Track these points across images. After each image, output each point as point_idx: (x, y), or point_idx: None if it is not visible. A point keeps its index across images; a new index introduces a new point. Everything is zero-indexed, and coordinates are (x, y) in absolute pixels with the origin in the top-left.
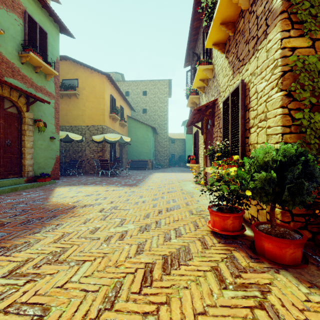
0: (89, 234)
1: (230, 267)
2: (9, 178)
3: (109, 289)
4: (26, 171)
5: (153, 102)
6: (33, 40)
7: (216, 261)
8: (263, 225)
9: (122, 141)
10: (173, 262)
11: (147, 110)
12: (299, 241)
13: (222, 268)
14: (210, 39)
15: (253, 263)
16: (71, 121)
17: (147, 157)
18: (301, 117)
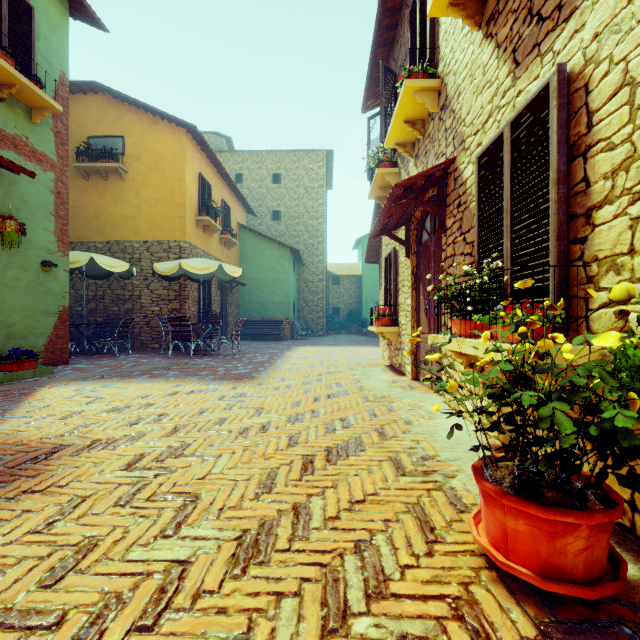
0: (36, 588)
1: None
2: None
3: None
4: None
5: (295, 197)
6: None
7: None
8: None
9: (225, 277)
10: None
11: (282, 213)
12: None
13: None
14: None
15: None
16: (108, 230)
17: (281, 312)
18: None
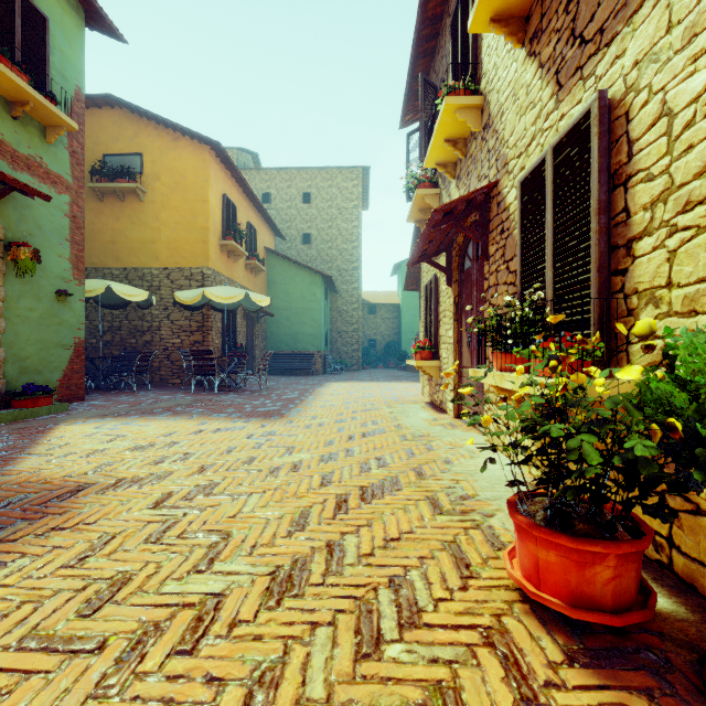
0: (76, 617)
1: None
2: None
3: None
4: None
5: (327, 218)
6: (4, 31)
7: None
8: None
9: (251, 306)
10: None
11: (313, 237)
12: None
13: None
14: (486, 2)
15: None
16: (125, 256)
17: (312, 345)
18: None
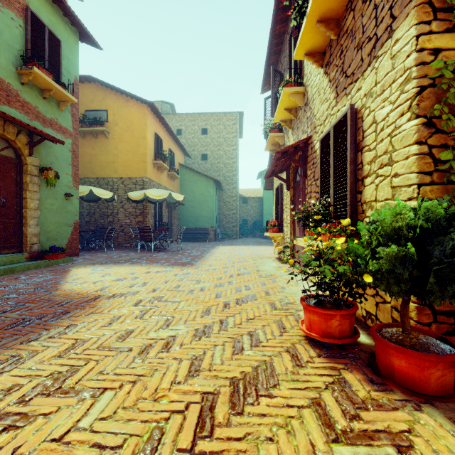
0: (116, 342)
1: (340, 399)
2: (5, 253)
3: (140, 444)
4: (28, 244)
5: (217, 144)
6: (39, 51)
7: (317, 389)
8: (389, 328)
9: (172, 200)
10: (247, 391)
11: (208, 155)
12: (452, 358)
13: (328, 402)
14: (302, 46)
15: (376, 392)
16: (97, 171)
17: (207, 223)
18: (451, 158)
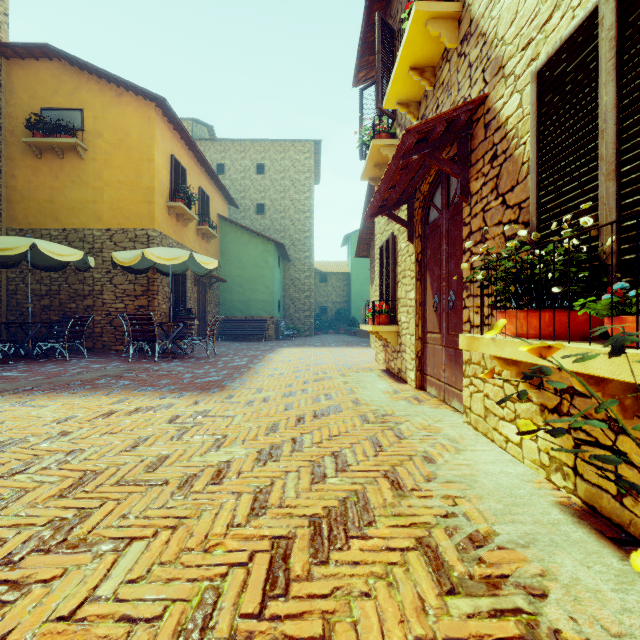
0: None
1: None
2: None
3: None
4: None
5: (280, 189)
6: None
7: None
8: None
9: (199, 270)
10: None
11: (267, 207)
12: None
13: None
14: None
15: None
16: (64, 216)
17: (265, 311)
18: None
